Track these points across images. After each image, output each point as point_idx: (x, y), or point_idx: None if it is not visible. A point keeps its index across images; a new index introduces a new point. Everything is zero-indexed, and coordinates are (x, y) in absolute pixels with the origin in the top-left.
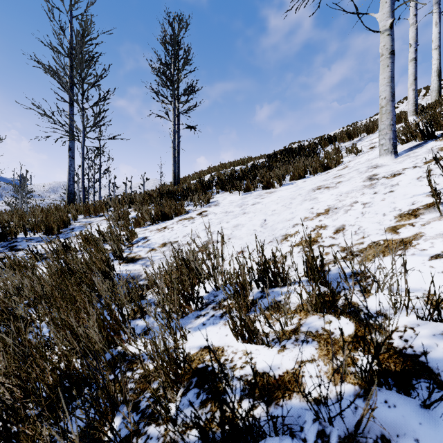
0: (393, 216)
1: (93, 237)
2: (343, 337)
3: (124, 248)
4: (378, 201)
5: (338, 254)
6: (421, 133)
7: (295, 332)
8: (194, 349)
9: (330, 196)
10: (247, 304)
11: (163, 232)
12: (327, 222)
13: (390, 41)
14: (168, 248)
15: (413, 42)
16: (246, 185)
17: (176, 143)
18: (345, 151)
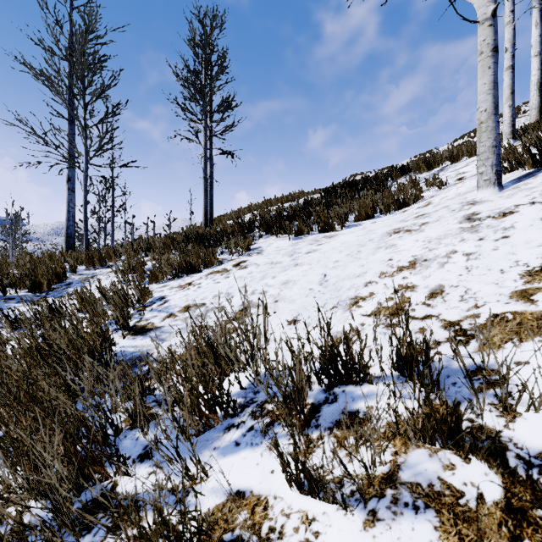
0: (517, 274)
1: (92, 297)
2: (485, 506)
3: (134, 312)
4: (488, 250)
5: (441, 332)
6: (533, 159)
7: (391, 482)
8: (220, 496)
9: (414, 242)
10: (305, 416)
11: (186, 291)
12: (414, 280)
13: (493, 33)
14: (192, 313)
15: (510, 46)
16: (298, 226)
17: (209, 173)
18: (423, 183)
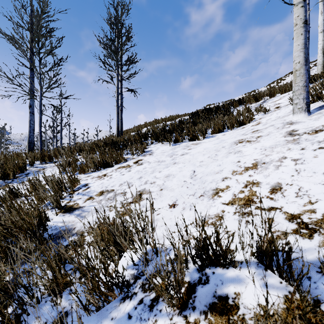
0: None
1: (40, 183)
2: None
3: (66, 195)
4: (310, 157)
5: (287, 224)
6: None
7: None
8: None
9: (254, 150)
10: (184, 300)
11: (102, 180)
12: (258, 178)
13: (304, 12)
14: (105, 197)
15: None
16: (176, 137)
17: (120, 103)
18: (253, 110)
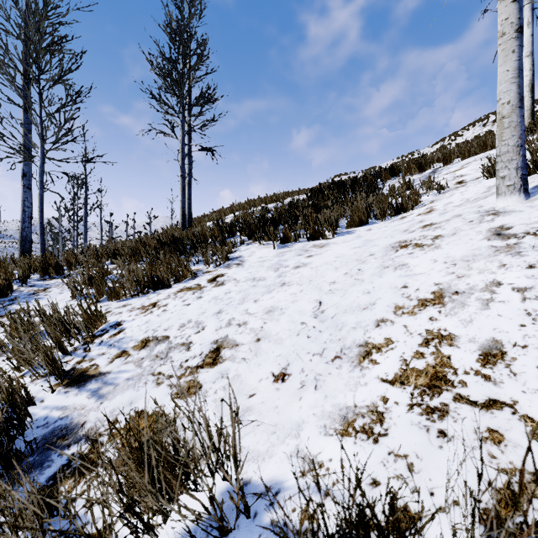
0: None
1: (32, 321)
2: None
3: (79, 344)
4: None
5: (537, 451)
6: None
7: None
8: None
9: (432, 263)
10: None
11: (148, 315)
12: (450, 326)
13: (517, 11)
14: (150, 351)
15: None
16: (284, 233)
17: (187, 171)
18: (417, 186)
